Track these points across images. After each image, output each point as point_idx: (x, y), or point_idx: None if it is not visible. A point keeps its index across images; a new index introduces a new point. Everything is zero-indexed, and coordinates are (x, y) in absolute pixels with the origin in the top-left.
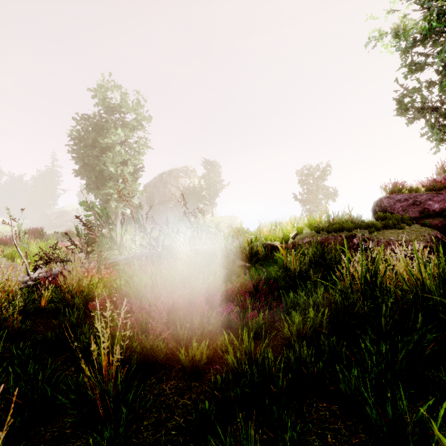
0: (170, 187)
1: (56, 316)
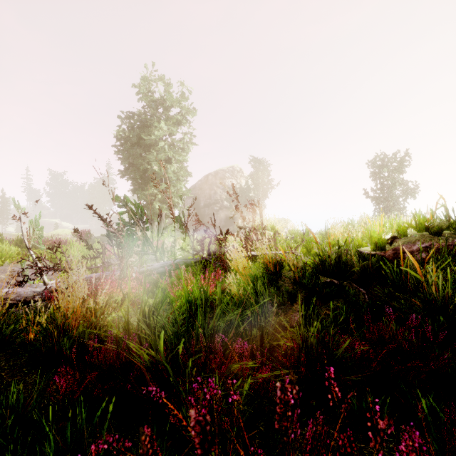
0: (216, 188)
1: (36, 366)
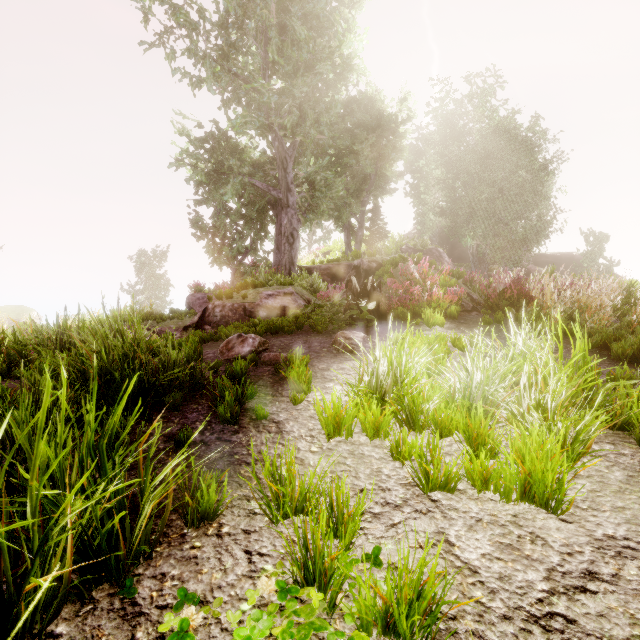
0: None
1: None
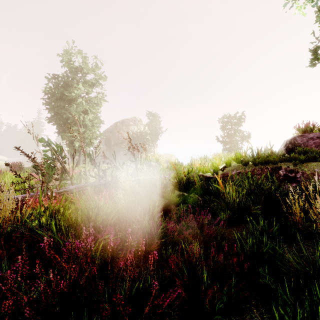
0: (122, 132)
1: None
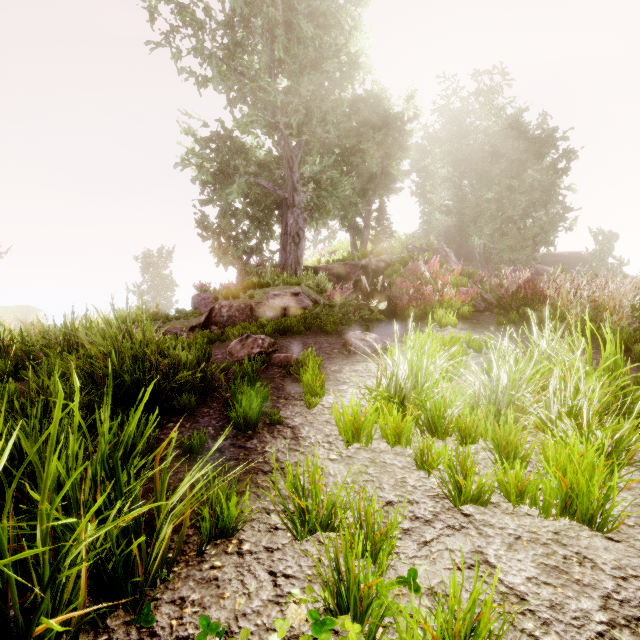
0: None
1: None
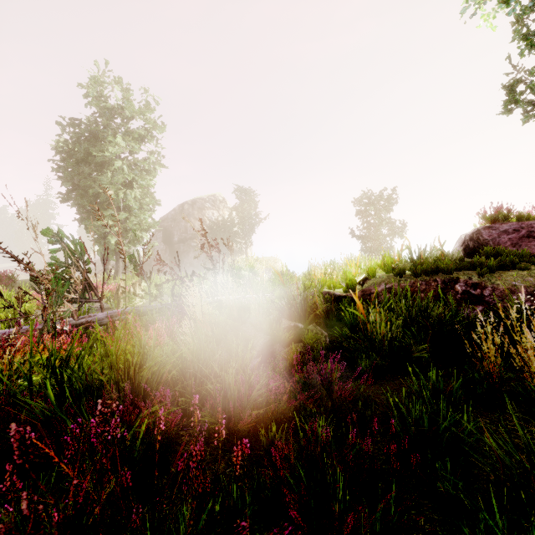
0: (193, 220)
1: None
